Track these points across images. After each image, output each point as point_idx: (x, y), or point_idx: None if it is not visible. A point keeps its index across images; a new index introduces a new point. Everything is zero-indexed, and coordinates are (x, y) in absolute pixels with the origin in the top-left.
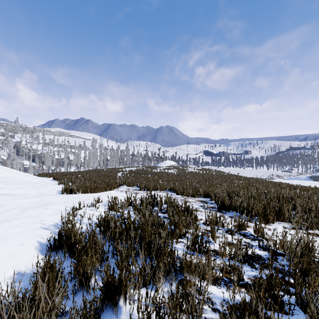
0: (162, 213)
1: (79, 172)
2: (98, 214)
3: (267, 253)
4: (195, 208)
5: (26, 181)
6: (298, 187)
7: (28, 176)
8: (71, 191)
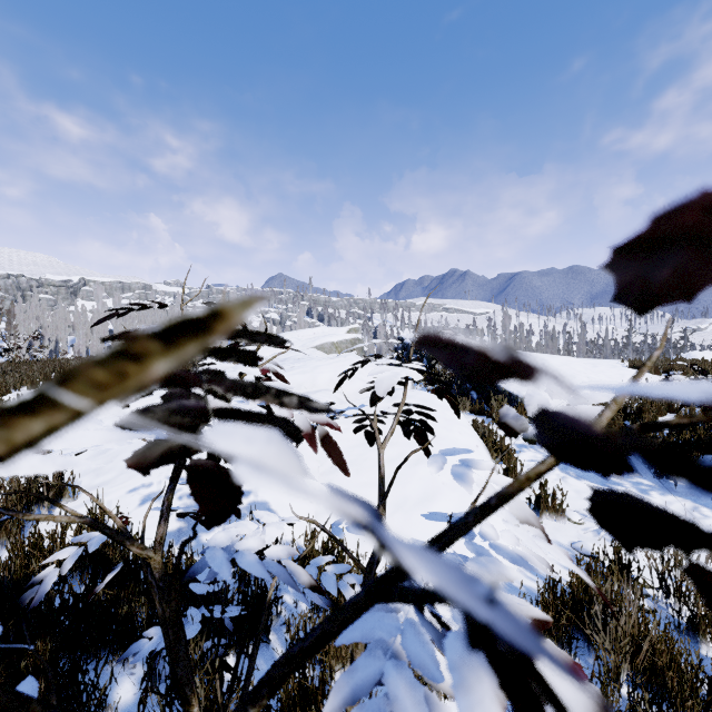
0: None
1: None
2: None
3: None
4: None
5: None
6: None
7: None
8: None
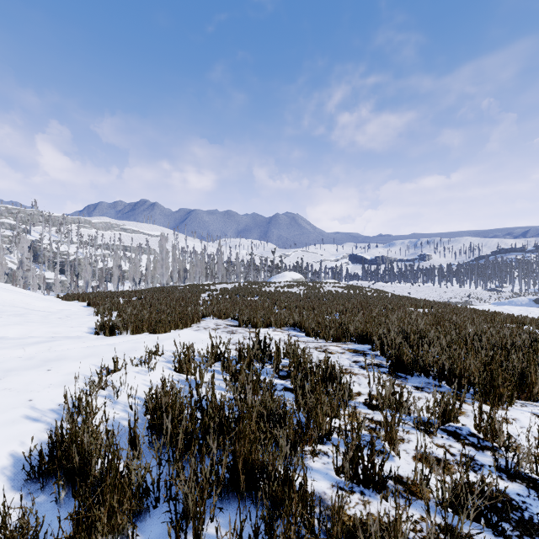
0: (279, 378)
1: (135, 291)
2: (153, 382)
3: (521, 488)
4: (344, 366)
5: (36, 309)
6: (526, 321)
7: (42, 300)
8: (113, 329)
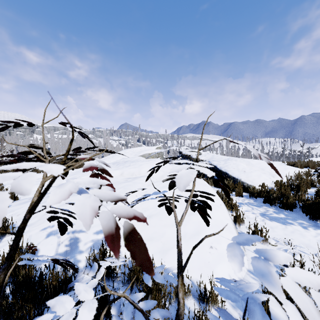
0: None
1: None
2: None
3: None
4: None
5: None
6: None
7: None
8: None
